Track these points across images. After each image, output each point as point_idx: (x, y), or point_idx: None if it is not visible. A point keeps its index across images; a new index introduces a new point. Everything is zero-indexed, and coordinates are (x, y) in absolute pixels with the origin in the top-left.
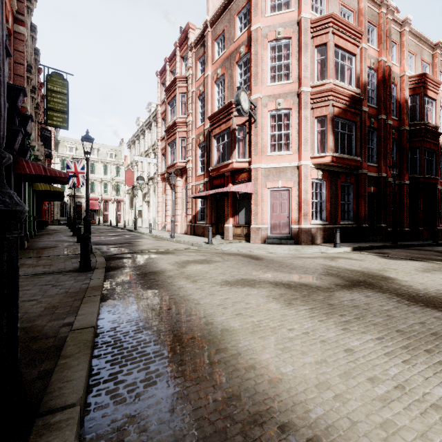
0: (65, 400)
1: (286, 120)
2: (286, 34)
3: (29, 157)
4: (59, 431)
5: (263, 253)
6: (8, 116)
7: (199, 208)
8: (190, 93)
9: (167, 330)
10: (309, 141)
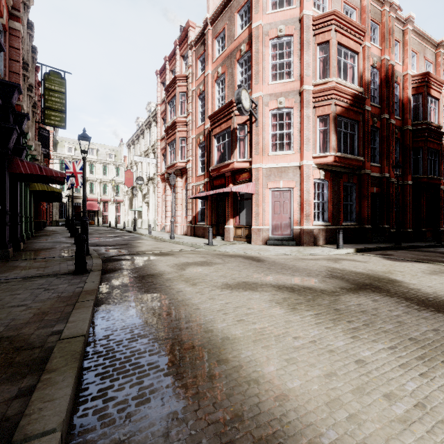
0: (45, 425)
1: (288, 119)
2: (287, 31)
3: (26, 157)
4: None
5: (264, 255)
6: (2, 114)
7: (199, 209)
8: (190, 92)
9: (164, 338)
10: (311, 140)
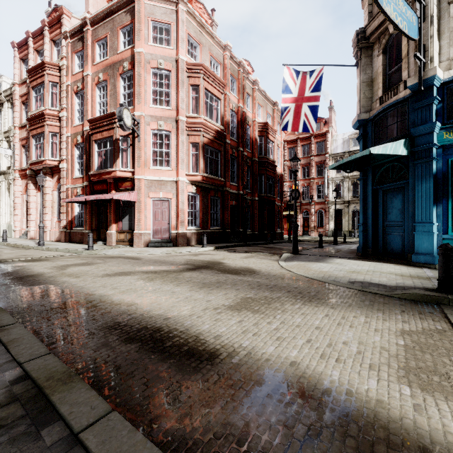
0: (7, 324)
1: (167, 140)
2: (166, 66)
3: None
4: (13, 329)
5: (144, 255)
6: None
7: (76, 213)
8: (64, 86)
9: (60, 301)
10: (185, 161)
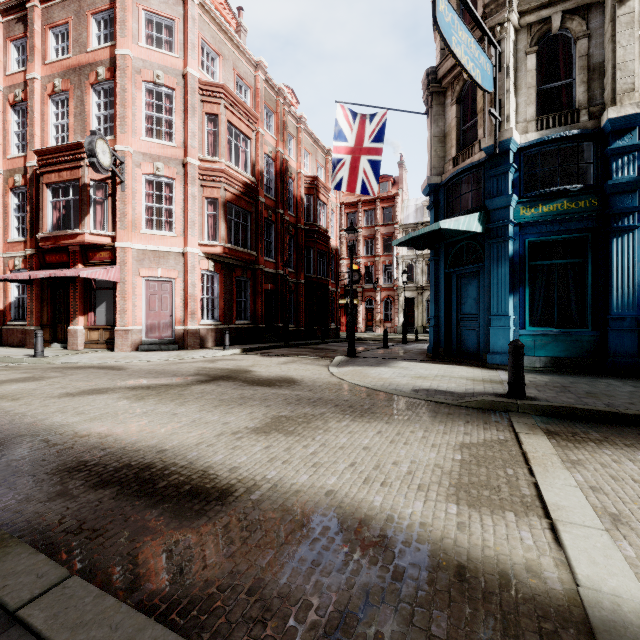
0: None
1: (169, 192)
2: (168, 82)
3: None
4: None
5: (131, 363)
6: None
7: (13, 299)
8: None
9: None
10: (197, 224)
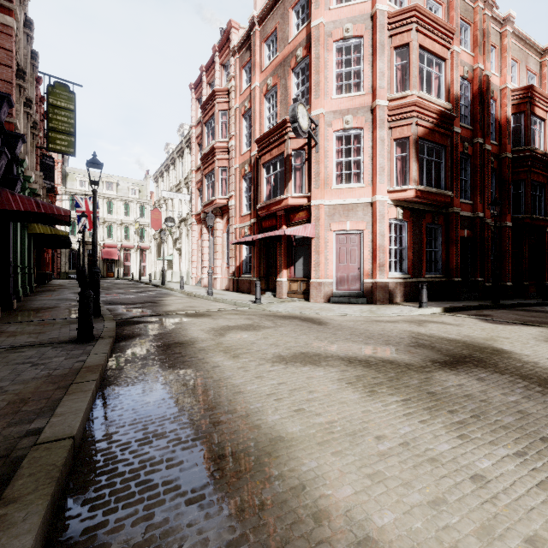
0: None
1: (357, 143)
2: (356, 31)
3: (23, 191)
4: None
5: (327, 316)
6: None
7: (244, 258)
8: (232, 110)
9: (190, 439)
10: (386, 170)
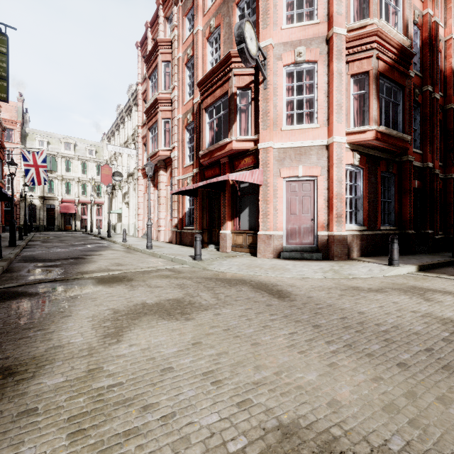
0: None
1: (309, 80)
2: None
3: None
4: None
5: (284, 279)
6: None
7: (186, 210)
8: (175, 60)
9: None
10: (343, 107)
